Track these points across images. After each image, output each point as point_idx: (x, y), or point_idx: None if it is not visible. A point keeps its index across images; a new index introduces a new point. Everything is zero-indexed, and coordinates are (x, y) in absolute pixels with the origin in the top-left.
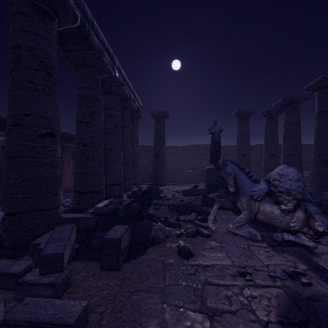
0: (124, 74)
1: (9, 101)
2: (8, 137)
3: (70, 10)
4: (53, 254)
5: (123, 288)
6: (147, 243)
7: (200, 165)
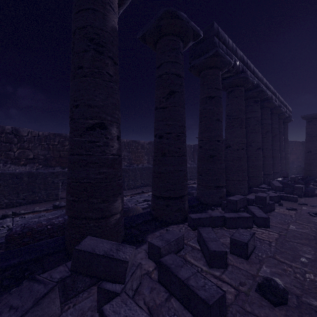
0: (280, 98)
1: (246, 138)
2: (245, 150)
3: (266, 95)
4: (279, 186)
5: (306, 200)
6: (313, 195)
7: None
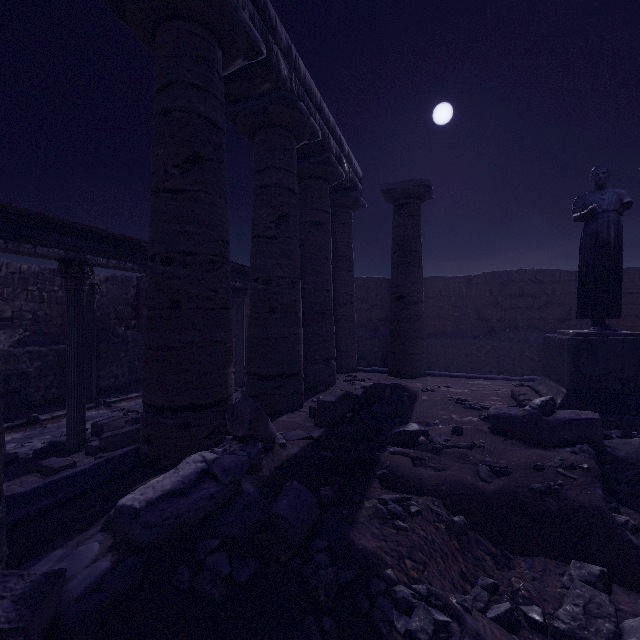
0: (306, 75)
1: None
2: None
3: None
4: None
5: None
6: None
7: (513, 324)
